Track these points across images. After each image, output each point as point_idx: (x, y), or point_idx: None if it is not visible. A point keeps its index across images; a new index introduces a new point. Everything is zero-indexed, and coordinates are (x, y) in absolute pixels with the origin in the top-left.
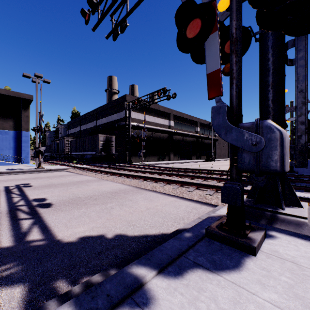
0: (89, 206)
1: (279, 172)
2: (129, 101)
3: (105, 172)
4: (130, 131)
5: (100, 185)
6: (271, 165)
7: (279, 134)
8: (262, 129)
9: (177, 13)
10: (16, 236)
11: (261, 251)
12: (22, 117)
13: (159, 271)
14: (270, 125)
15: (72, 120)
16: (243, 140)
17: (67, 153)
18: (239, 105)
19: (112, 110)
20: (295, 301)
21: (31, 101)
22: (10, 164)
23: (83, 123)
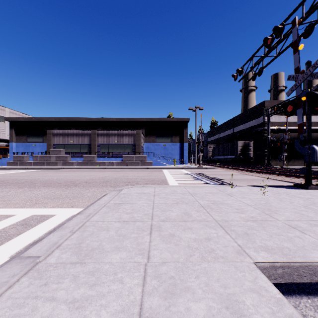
0: (241, 181)
1: (315, 162)
2: (267, 108)
3: (245, 170)
4: (269, 136)
5: (243, 176)
6: (313, 160)
7: (315, 150)
8: (310, 148)
9: (281, 105)
10: (220, 183)
11: (313, 190)
12: (183, 134)
13: (268, 186)
14: (312, 147)
15: (212, 130)
16: (304, 152)
17: (209, 157)
18: (308, 138)
19: (249, 117)
20: (305, 192)
21: (188, 122)
22: (179, 164)
23: (221, 131)
